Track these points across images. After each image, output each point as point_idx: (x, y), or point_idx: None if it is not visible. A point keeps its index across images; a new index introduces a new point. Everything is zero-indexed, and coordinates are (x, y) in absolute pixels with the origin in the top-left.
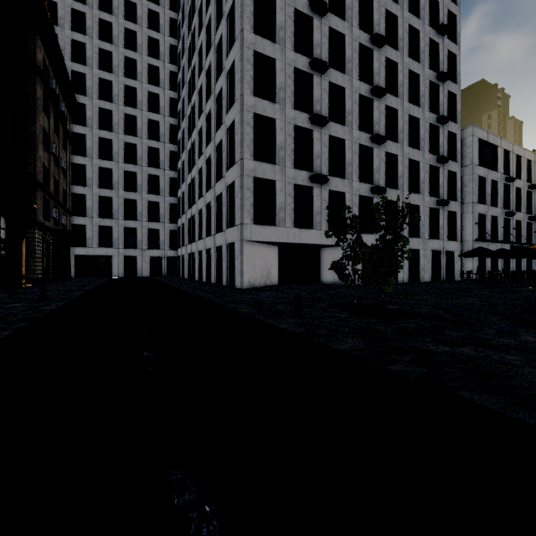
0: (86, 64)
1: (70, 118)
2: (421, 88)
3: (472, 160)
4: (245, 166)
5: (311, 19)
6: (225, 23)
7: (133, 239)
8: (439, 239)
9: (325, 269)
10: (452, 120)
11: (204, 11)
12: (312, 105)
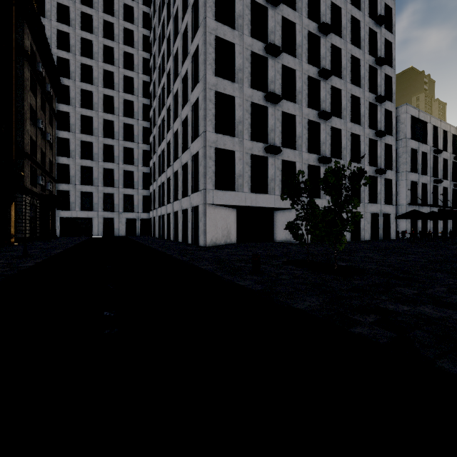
0: (70, 51)
1: (56, 98)
2: (362, 71)
3: (406, 134)
4: (208, 138)
5: (266, 9)
6: (190, 13)
7: (111, 204)
8: (377, 203)
9: (278, 229)
10: (388, 99)
11: (172, 3)
12: (267, 84)
